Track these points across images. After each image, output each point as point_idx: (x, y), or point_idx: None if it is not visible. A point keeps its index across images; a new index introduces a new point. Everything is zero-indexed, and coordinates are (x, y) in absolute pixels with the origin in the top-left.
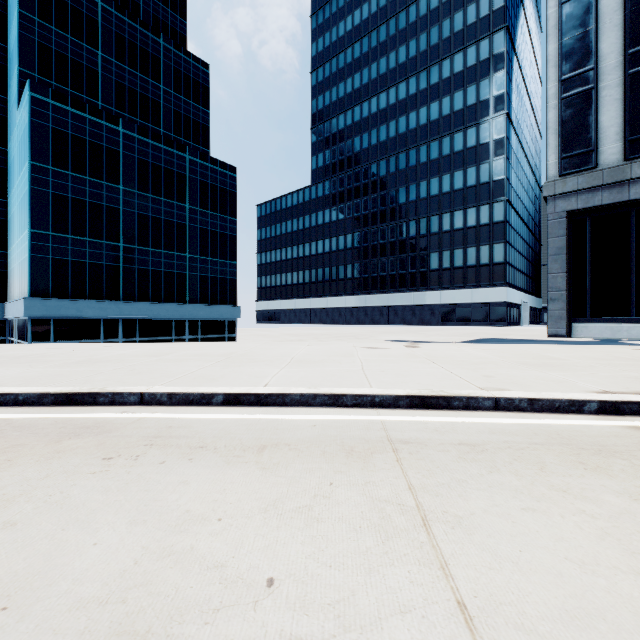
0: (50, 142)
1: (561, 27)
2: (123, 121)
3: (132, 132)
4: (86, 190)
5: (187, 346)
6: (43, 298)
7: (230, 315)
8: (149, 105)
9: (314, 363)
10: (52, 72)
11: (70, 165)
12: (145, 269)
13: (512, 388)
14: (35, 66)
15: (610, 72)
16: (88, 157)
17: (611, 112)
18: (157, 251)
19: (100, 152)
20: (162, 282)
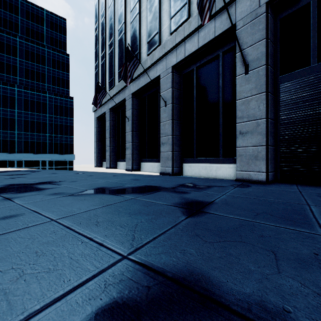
0: None
1: (95, 45)
2: (17, 85)
3: (21, 89)
4: (1, 113)
5: None
6: None
7: (69, 158)
8: (40, 75)
9: None
10: None
11: None
12: (27, 141)
13: None
14: None
15: (100, 63)
16: (2, 101)
17: (100, 79)
18: (33, 134)
19: (7, 98)
20: (35, 145)
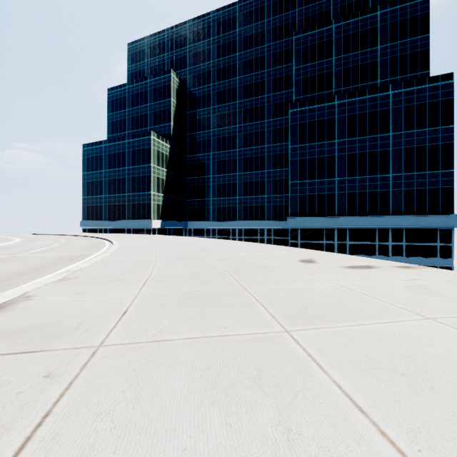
0: (298, 132)
1: None
2: (337, 96)
3: (343, 100)
4: (315, 151)
5: (245, 246)
6: (294, 217)
7: (442, 224)
8: (367, 69)
9: (179, 258)
10: (308, 90)
11: (307, 140)
12: (353, 192)
13: (67, 281)
14: (300, 92)
15: None
16: (316, 131)
17: None
18: (362, 178)
19: (323, 124)
20: (366, 200)
